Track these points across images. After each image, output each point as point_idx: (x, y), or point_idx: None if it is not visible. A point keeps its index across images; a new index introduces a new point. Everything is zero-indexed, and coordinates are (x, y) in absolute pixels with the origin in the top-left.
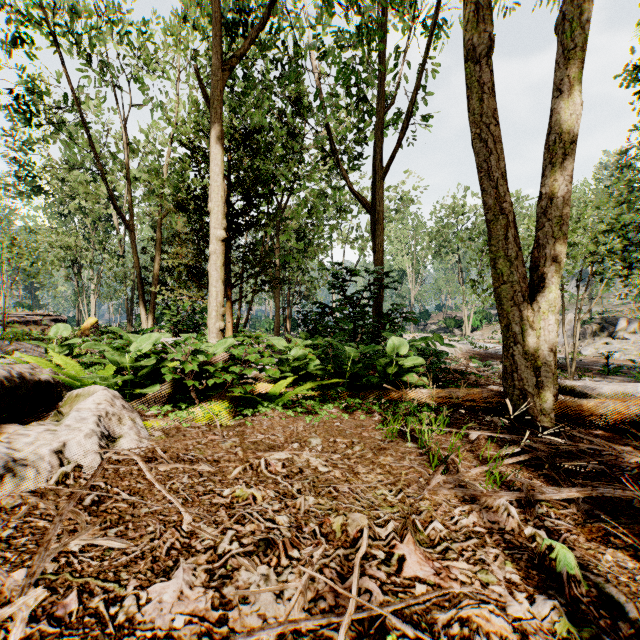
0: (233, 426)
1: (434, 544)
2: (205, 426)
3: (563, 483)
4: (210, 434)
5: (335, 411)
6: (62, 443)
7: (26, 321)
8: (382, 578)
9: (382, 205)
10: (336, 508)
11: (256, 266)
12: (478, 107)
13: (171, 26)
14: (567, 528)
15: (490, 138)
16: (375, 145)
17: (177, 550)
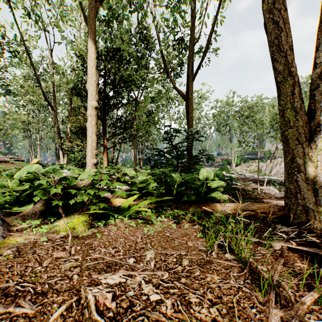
0: (85, 237)
1: None
2: (61, 239)
3: None
4: (58, 250)
5: (166, 220)
6: None
7: (0, 161)
8: None
9: (192, 95)
10: None
11: (121, 128)
12: None
13: None
14: None
15: (281, 20)
16: (188, 63)
17: None
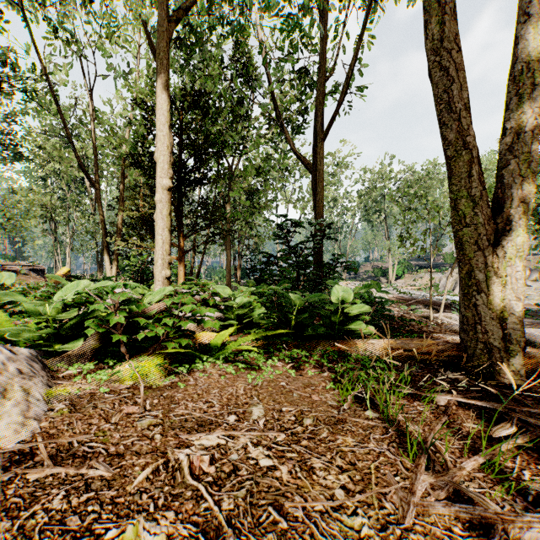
0: (163, 388)
1: None
2: (128, 390)
3: None
4: (128, 404)
5: (280, 365)
6: None
7: (6, 270)
8: None
9: (322, 164)
10: None
11: (207, 219)
12: (438, 32)
13: (130, 2)
14: None
15: (452, 65)
16: (315, 111)
17: None
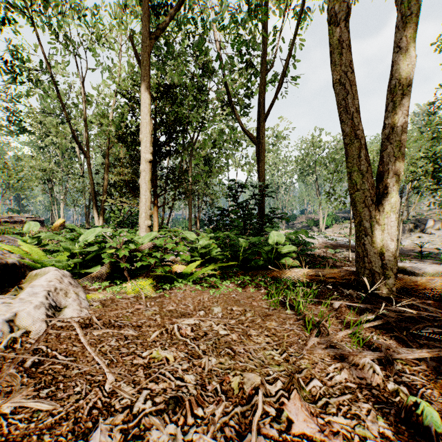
0: (155, 297)
1: (315, 399)
2: (133, 297)
3: (411, 344)
4: (136, 304)
5: (231, 286)
6: (15, 313)
7: (14, 221)
8: (275, 435)
9: (264, 139)
10: (234, 367)
11: (175, 182)
12: (338, 59)
13: (115, 13)
14: (421, 383)
15: (347, 82)
16: (259, 97)
17: (98, 409)
